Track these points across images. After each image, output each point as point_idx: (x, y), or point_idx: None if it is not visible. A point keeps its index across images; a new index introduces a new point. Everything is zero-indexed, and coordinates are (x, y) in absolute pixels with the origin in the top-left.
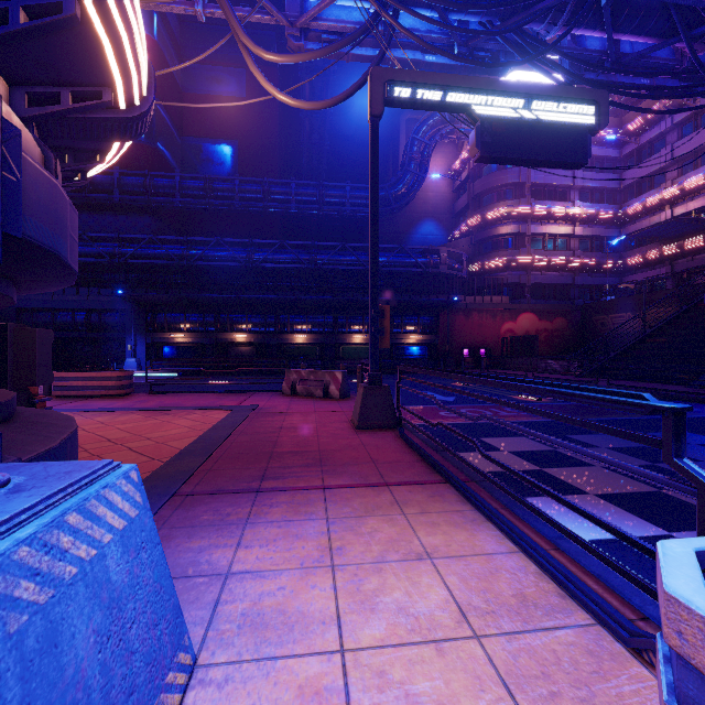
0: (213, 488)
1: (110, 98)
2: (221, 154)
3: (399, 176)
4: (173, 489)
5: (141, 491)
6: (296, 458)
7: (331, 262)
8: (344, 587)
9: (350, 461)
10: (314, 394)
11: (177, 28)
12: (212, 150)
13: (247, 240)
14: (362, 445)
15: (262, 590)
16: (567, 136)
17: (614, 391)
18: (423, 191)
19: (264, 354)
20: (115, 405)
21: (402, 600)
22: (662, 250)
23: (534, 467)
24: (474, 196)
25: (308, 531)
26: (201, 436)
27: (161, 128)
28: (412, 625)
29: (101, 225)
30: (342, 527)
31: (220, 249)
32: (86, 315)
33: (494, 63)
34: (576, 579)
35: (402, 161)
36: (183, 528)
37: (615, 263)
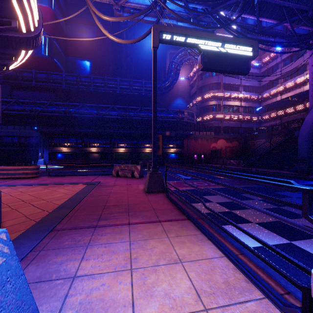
0: (73, 226)
1: (16, 25)
2: (85, 65)
3: (166, 78)
4: (51, 227)
5: (9, 245)
6: (116, 208)
7: (135, 116)
8: (136, 282)
9: (143, 209)
10: (127, 176)
11: (64, 5)
12: (80, 63)
13: (96, 105)
14: (149, 201)
15: (92, 287)
16: (240, 60)
17: (274, 179)
18: (177, 85)
19: (105, 157)
20: (29, 182)
21: (167, 289)
22: (277, 113)
23: (227, 210)
24: (199, 88)
25: (120, 249)
26: (70, 198)
27: (56, 51)
28: (172, 304)
29: (26, 96)
30: (137, 246)
31: (84, 109)
32: (18, 139)
33: (208, 26)
34: (254, 272)
35: (167, 71)
36: (54, 249)
37: (258, 118)
